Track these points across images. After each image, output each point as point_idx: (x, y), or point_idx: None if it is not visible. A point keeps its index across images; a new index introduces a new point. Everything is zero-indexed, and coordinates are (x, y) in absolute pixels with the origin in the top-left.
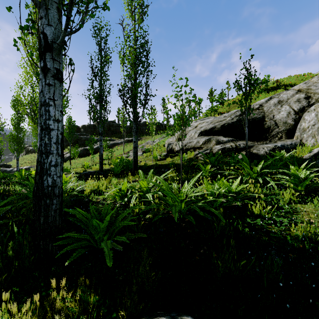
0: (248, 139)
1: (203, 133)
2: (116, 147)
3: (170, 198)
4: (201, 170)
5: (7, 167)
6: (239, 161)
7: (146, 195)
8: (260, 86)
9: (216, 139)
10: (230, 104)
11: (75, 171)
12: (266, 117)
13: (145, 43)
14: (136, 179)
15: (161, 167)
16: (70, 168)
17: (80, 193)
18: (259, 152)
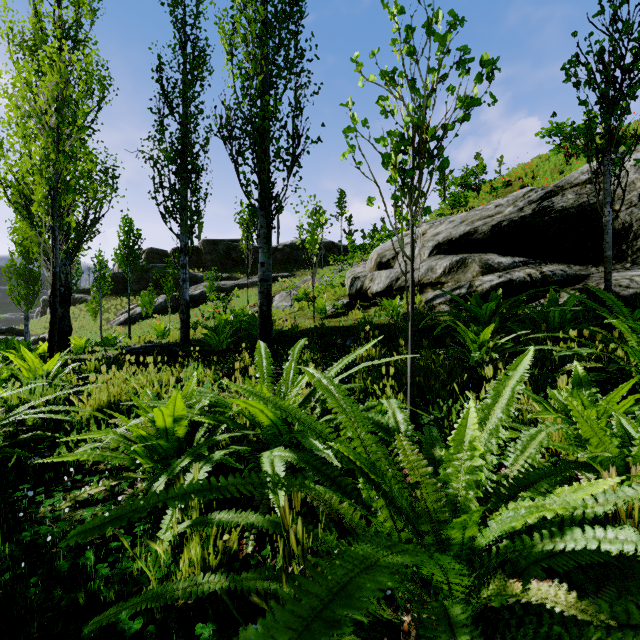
0: (569, 261)
1: (442, 247)
2: (241, 292)
3: (384, 503)
4: (453, 343)
5: (16, 335)
6: (575, 316)
7: (261, 458)
8: (571, 144)
9: (482, 260)
10: (498, 187)
11: (133, 343)
12: (616, 202)
13: (294, 4)
14: (249, 374)
15: (335, 333)
16: (114, 337)
17: (71, 415)
18: (623, 291)
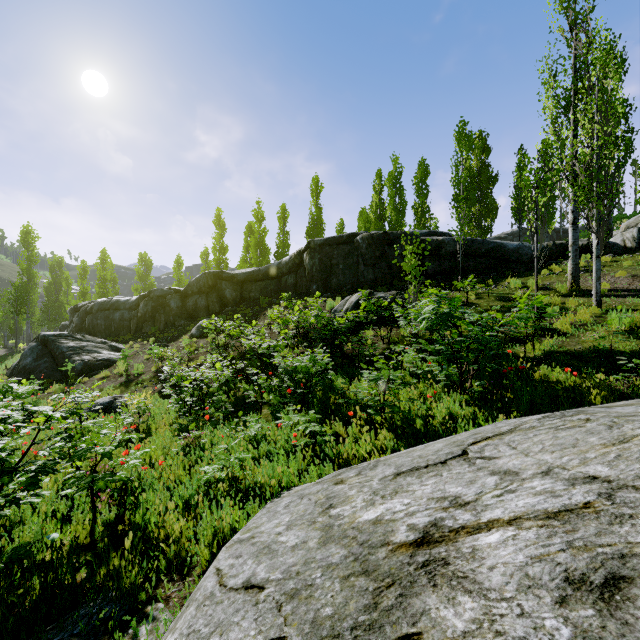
0: None
1: None
2: None
3: None
4: None
5: None
6: None
7: None
8: None
9: None
10: None
11: None
12: None
13: None
14: None
15: None
16: None
17: None
18: None
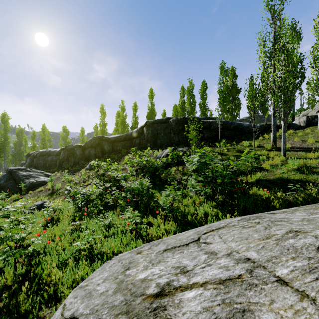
0: None
1: None
2: None
3: None
4: None
5: None
6: None
7: None
8: None
9: None
10: None
11: None
12: None
13: None
14: None
15: None
16: None
17: None
18: None
